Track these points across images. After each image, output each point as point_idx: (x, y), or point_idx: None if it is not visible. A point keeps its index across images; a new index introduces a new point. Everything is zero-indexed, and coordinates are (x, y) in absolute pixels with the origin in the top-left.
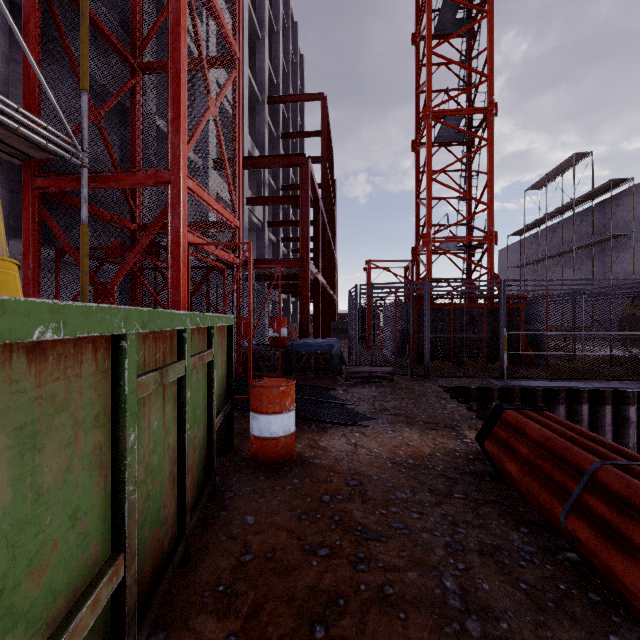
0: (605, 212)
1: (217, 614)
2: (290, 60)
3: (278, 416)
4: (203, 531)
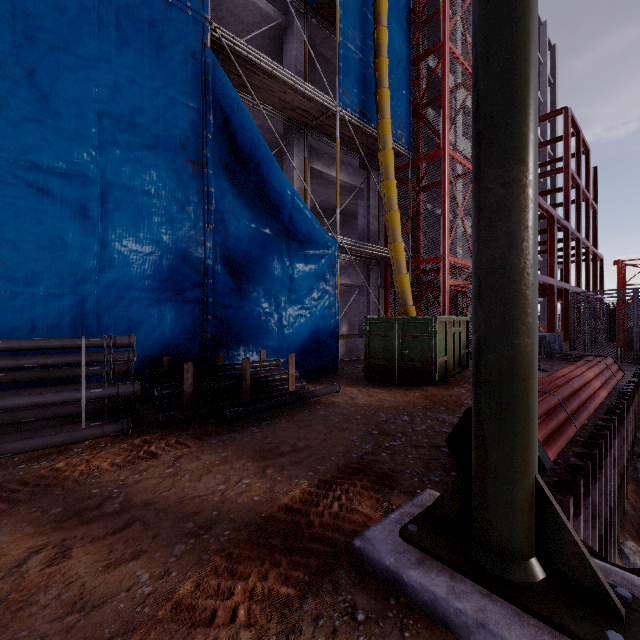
0: None
1: (462, 381)
2: None
3: None
4: (458, 376)
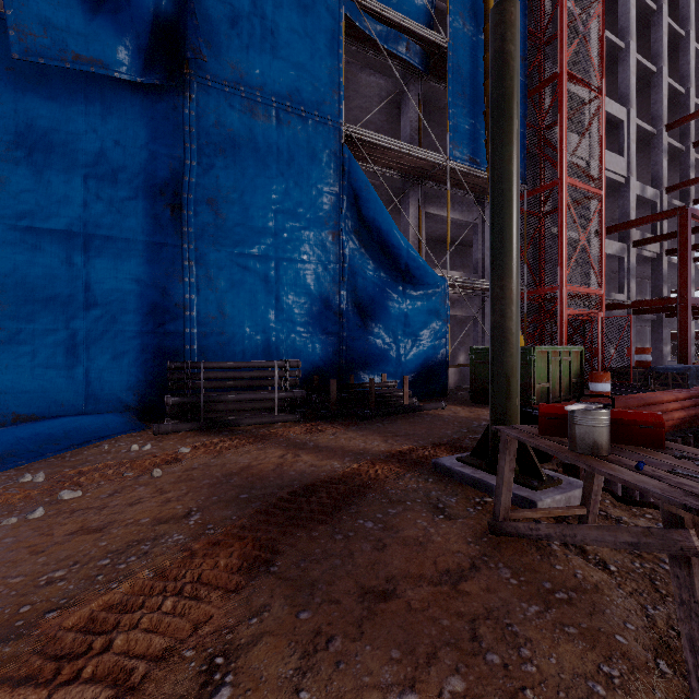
0: None
1: None
2: None
3: (599, 384)
4: None
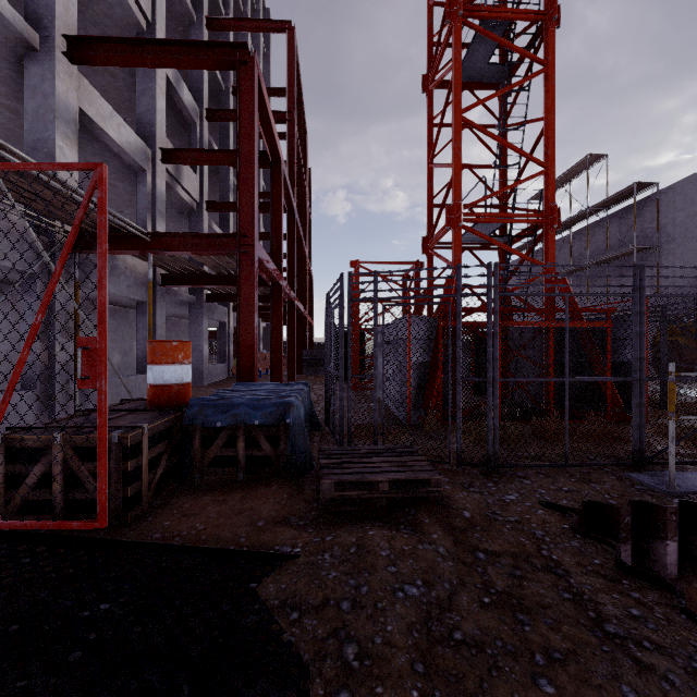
0: (621, 224)
1: None
2: None
3: None
4: None
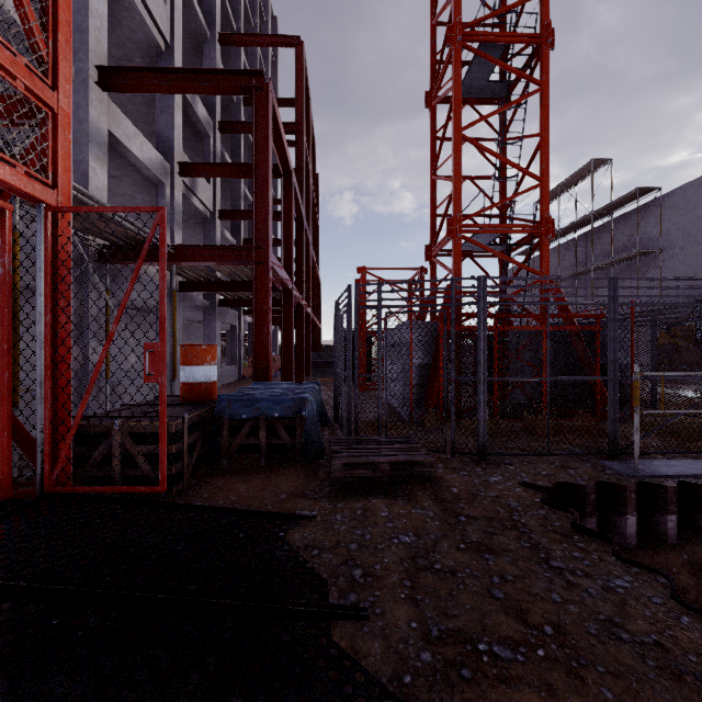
0: (625, 228)
1: None
2: (257, 10)
3: None
4: None
